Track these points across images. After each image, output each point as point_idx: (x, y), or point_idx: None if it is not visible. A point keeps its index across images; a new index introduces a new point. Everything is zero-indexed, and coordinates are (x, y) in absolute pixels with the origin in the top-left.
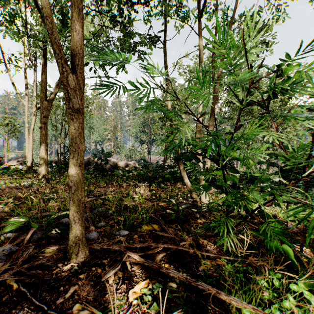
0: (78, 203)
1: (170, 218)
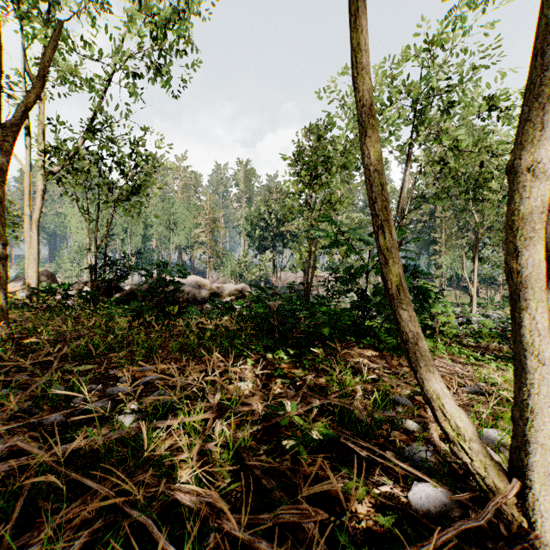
0: None
1: None
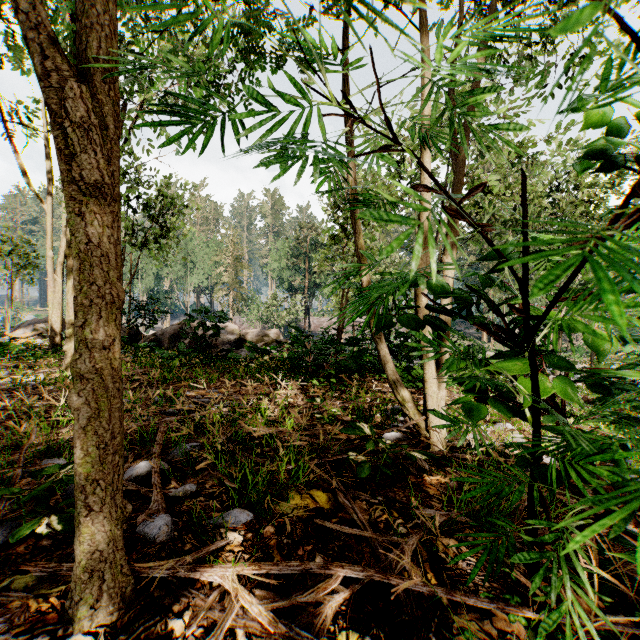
0: (100, 455)
1: (359, 476)
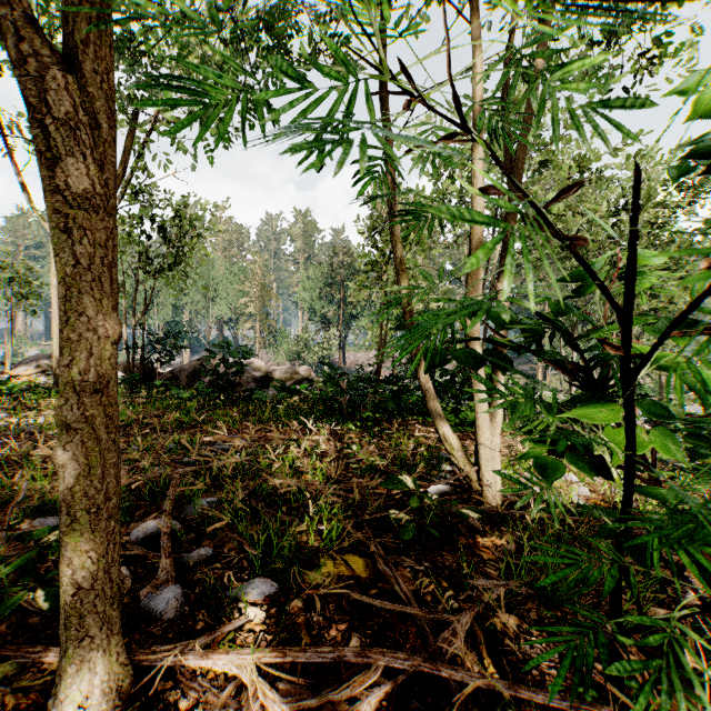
0: (91, 521)
1: (402, 538)
